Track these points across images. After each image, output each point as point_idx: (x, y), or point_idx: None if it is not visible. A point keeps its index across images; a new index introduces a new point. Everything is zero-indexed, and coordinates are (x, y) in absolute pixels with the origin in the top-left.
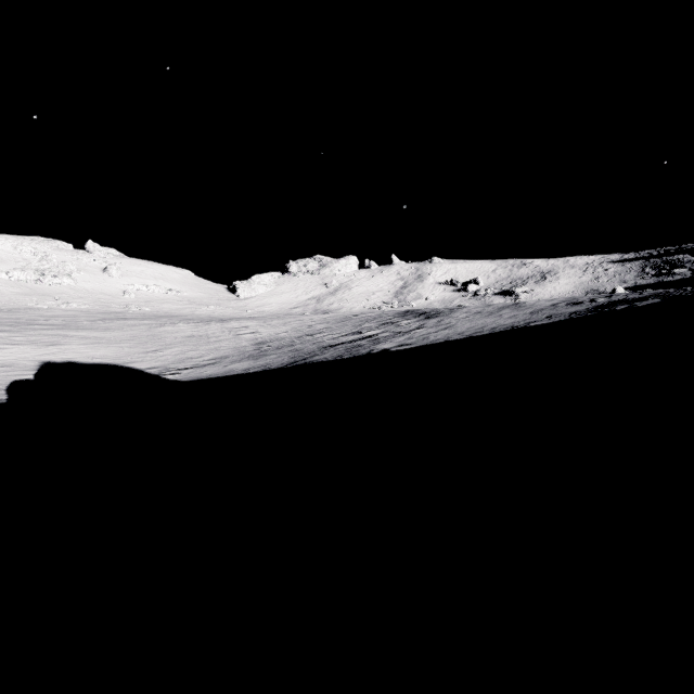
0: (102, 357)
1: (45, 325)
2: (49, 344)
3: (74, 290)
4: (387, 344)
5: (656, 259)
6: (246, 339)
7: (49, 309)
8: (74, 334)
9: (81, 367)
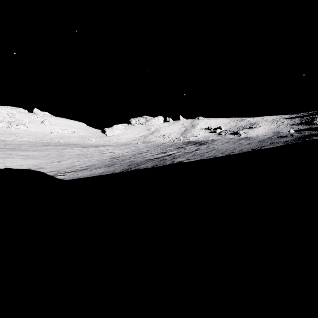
0: (27, 165)
1: (3, 148)
2: (0, 158)
3: (26, 131)
4: (181, 158)
5: (307, 117)
6: (106, 156)
7: (12, 141)
8: (16, 153)
9: (12, 171)
